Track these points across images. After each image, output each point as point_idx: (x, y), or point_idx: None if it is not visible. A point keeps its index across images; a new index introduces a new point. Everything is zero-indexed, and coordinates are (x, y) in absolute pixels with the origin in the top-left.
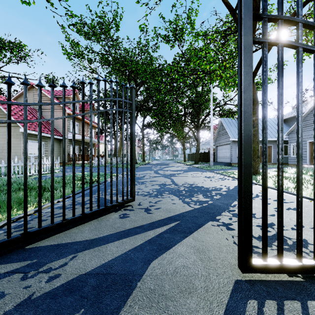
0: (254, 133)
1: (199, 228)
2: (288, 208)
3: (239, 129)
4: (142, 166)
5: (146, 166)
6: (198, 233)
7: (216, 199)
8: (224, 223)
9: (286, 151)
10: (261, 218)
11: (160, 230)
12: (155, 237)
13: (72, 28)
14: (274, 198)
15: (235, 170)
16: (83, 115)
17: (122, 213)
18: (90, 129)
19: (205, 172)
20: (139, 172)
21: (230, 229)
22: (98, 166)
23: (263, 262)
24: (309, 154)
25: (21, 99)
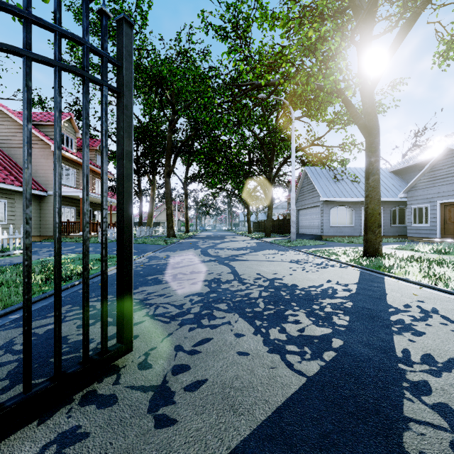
0: (373, 184)
1: None
2: None
3: None
4: (184, 240)
5: (189, 240)
6: None
7: (344, 327)
8: None
9: (401, 217)
10: None
11: None
12: None
13: None
14: None
15: (333, 247)
16: None
17: (62, 432)
18: None
19: (286, 250)
20: (174, 251)
21: None
22: None
23: None
24: (440, 221)
25: None
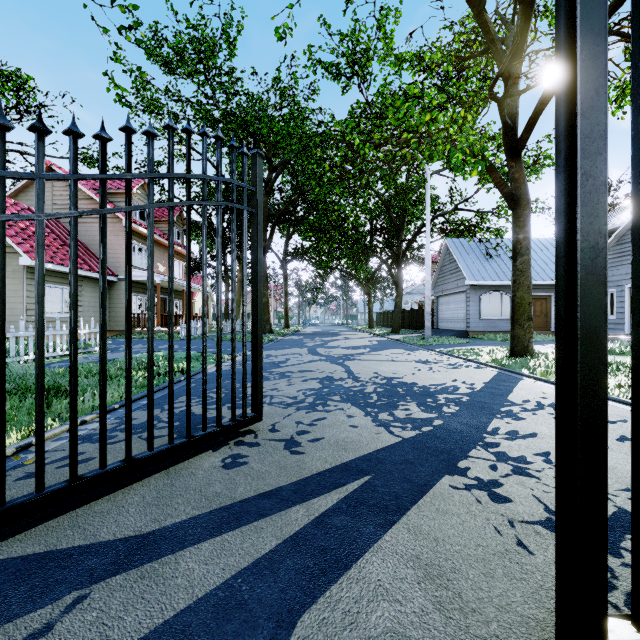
0: (522, 267)
1: (420, 497)
2: (620, 437)
3: (563, 231)
4: (284, 337)
5: (291, 337)
6: (421, 511)
7: (450, 413)
8: (480, 480)
9: None
10: None
11: (322, 502)
12: (309, 526)
13: (127, 36)
14: None
15: (478, 345)
16: (129, 213)
17: (231, 454)
18: (148, 247)
19: (416, 350)
20: (275, 350)
21: (500, 499)
22: (170, 339)
23: (637, 633)
24: (629, 313)
25: (26, 197)
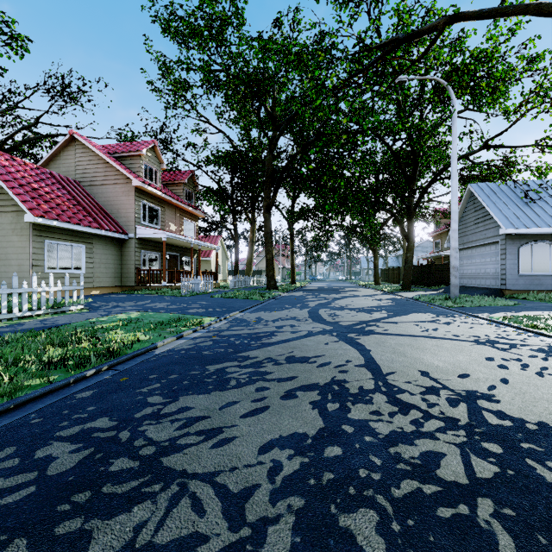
0: None
1: None
2: None
3: None
4: (287, 294)
5: (294, 294)
6: None
7: None
8: None
9: None
10: None
11: None
12: None
13: None
14: None
15: (539, 310)
16: None
17: None
18: None
19: (450, 315)
20: (270, 311)
21: None
22: None
23: None
24: None
25: (55, 165)
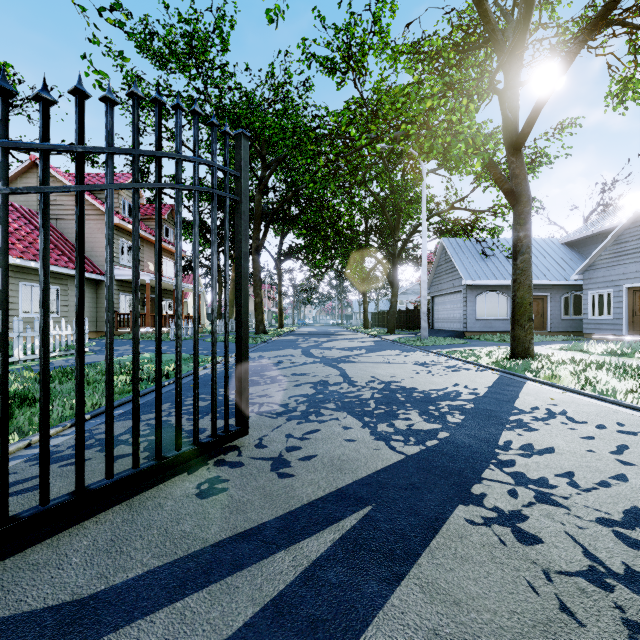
0: (522, 266)
1: (432, 537)
2: None
3: None
4: (278, 338)
5: (285, 338)
6: (434, 558)
7: (456, 424)
8: (500, 511)
9: (577, 307)
10: (595, 489)
11: (313, 546)
12: (297, 584)
13: (108, 18)
14: (595, 419)
15: (476, 346)
16: (80, 193)
17: (208, 478)
18: (106, 235)
19: (412, 351)
20: (268, 351)
21: (528, 539)
22: (135, 344)
23: None
24: (627, 313)
25: None
